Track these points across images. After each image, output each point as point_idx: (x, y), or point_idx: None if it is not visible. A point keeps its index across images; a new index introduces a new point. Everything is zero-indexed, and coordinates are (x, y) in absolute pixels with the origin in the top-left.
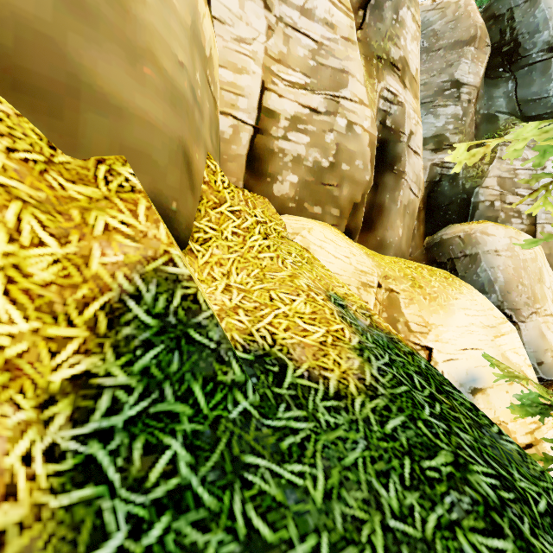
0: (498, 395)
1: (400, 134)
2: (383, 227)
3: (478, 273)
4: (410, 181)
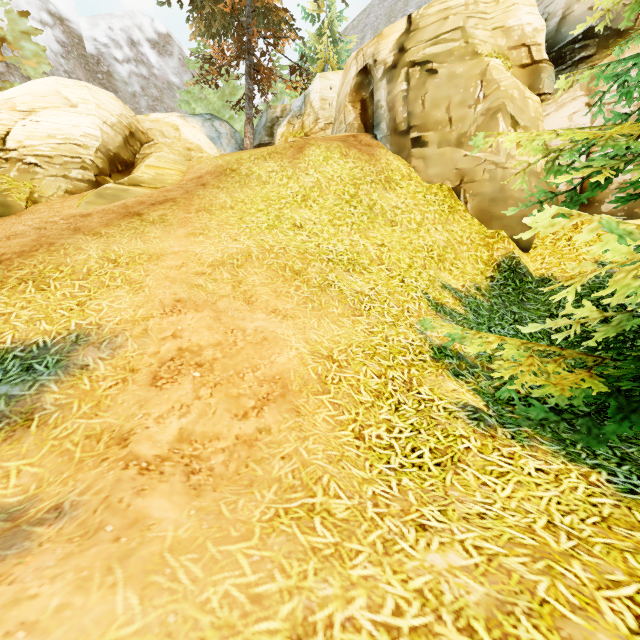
0: None
1: None
2: None
3: None
4: None
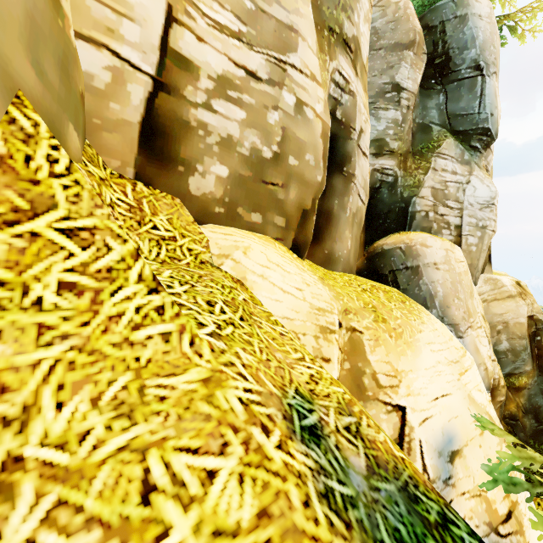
0: (474, 453)
1: (351, 130)
2: (331, 238)
3: (419, 287)
4: (359, 186)
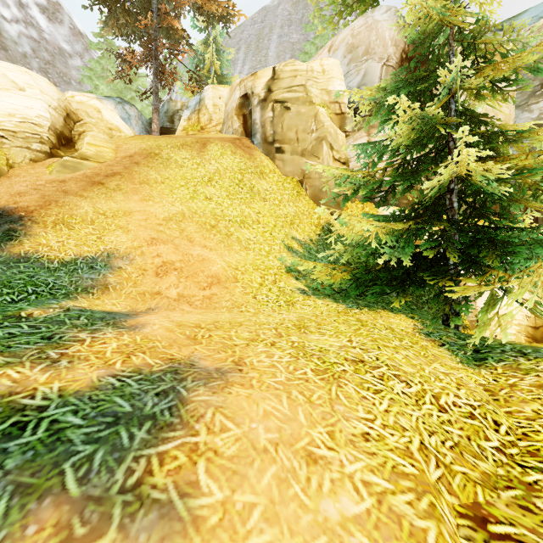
0: None
1: None
2: None
3: None
4: None
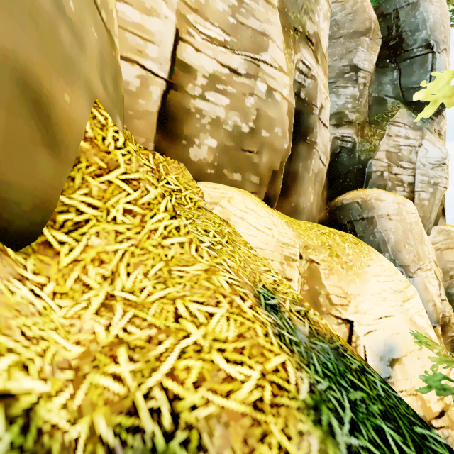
0: (412, 362)
1: (313, 106)
2: (297, 194)
3: (374, 234)
4: (320, 152)
